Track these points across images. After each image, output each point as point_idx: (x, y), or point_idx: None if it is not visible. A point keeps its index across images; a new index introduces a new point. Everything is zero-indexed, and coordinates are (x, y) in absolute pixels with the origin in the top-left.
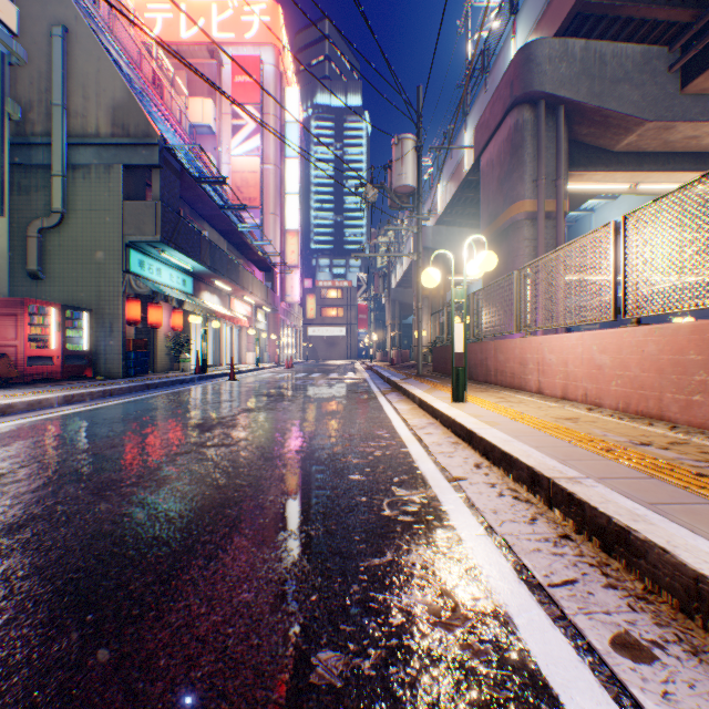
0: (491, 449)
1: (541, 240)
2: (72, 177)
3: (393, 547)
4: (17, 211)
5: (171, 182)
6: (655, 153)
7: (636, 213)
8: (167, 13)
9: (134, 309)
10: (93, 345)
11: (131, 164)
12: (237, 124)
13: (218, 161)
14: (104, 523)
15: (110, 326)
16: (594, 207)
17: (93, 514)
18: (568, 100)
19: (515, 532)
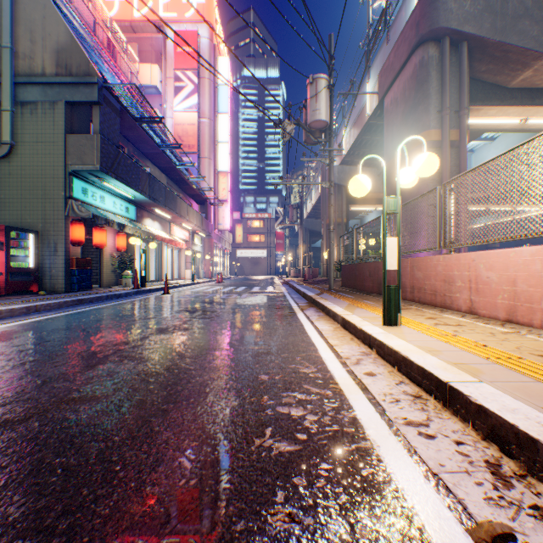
0: (521, 442)
1: (445, 166)
2: (21, 113)
3: None
4: None
5: (111, 118)
6: None
7: None
8: None
9: (78, 231)
10: (39, 263)
11: (73, 101)
12: (179, 86)
13: (163, 115)
14: None
15: (54, 246)
16: (473, 148)
17: None
18: (472, 35)
19: None
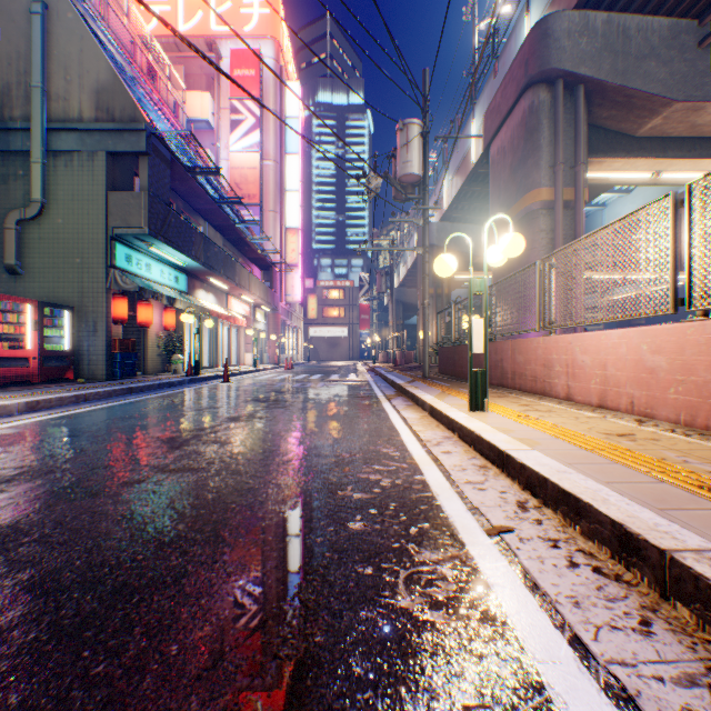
0: (540, 483)
1: (559, 231)
2: (53, 165)
3: (424, 701)
4: None
5: (160, 171)
6: (680, 138)
7: (707, 178)
8: (165, 6)
9: (120, 307)
10: (75, 345)
11: (116, 151)
12: (236, 119)
13: (217, 156)
14: None
15: (93, 325)
16: (606, 202)
17: None
18: (589, 78)
19: (629, 657)
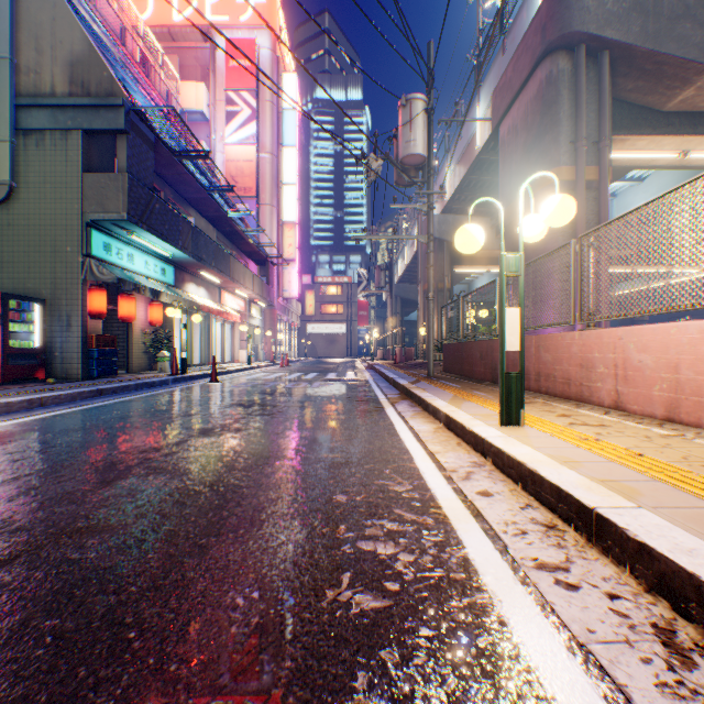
0: None
1: (581, 214)
2: (23, 145)
3: None
4: None
5: (141, 152)
6: None
7: None
8: None
9: (98, 300)
10: (47, 341)
11: (92, 129)
12: (232, 111)
13: (212, 149)
14: None
15: (67, 319)
16: (616, 192)
17: None
18: (616, 42)
19: None
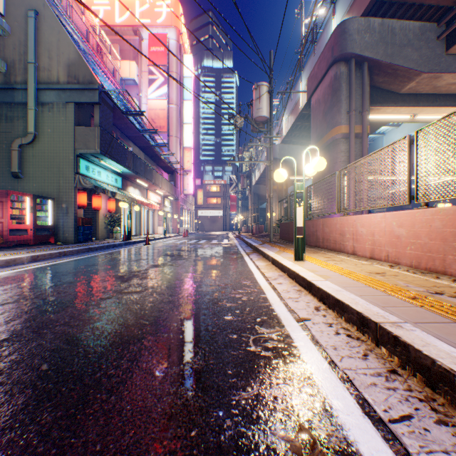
0: (326, 296)
1: (352, 152)
2: (41, 111)
3: (258, 381)
4: (5, 133)
5: (107, 114)
6: (427, 94)
7: (426, 129)
8: (107, 6)
9: (82, 198)
10: (55, 221)
11: (80, 102)
12: (152, 78)
13: (140, 102)
14: (35, 358)
15: (66, 209)
16: (385, 132)
17: (29, 350)
18: (370, 58)
19: (353, 367)
